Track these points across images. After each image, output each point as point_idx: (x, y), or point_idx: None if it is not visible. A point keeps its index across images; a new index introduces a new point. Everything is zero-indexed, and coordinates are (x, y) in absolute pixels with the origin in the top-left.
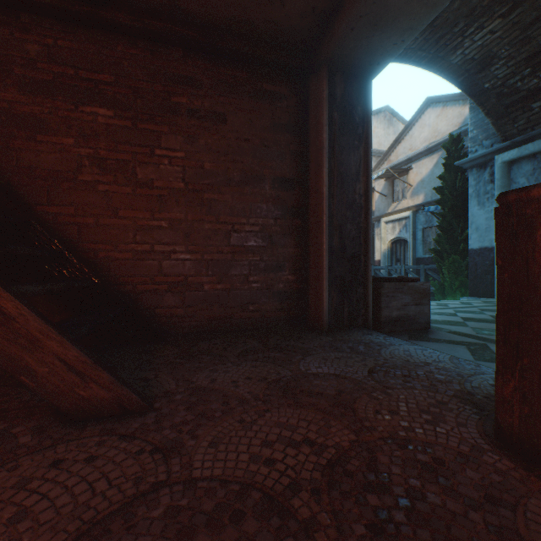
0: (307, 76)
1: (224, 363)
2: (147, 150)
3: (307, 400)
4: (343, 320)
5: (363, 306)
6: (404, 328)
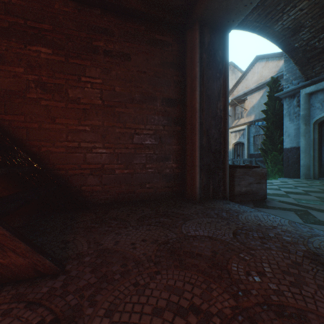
0: (185, 30)
1: (126, 227)
2: (76, 78)
3: (189, 261)
4: (209, 194)
5: (222, 184)
6: (249, 199)
